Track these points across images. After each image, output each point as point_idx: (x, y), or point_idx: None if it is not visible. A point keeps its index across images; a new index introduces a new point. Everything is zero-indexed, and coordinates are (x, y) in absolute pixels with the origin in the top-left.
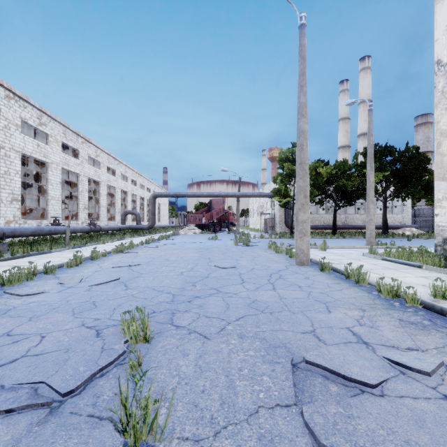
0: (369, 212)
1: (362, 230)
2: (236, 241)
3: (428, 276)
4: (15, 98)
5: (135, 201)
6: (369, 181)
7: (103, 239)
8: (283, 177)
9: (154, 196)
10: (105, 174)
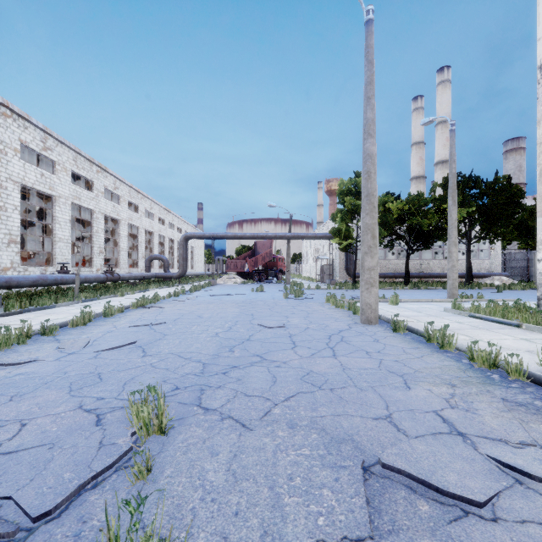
0: (450, 257)
1: (440, 280)
2: (286, 293)
3: (530, 338)
4: (13, 116)
5: (163, 244)
6: (450, 219)
7: (122, 291)
8: (344, 214)
9: (185, 238)
10: (126, 210)
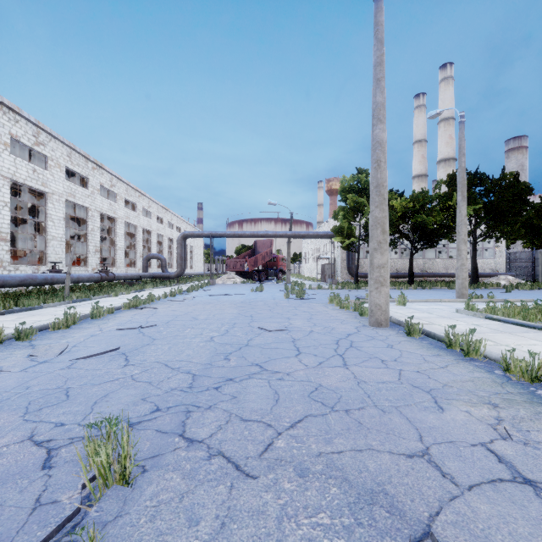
0: (460, 255)
1: (444, 279)
2: (287, 292)
3: None
4: (3, 108)
5: (162, 243)
6: (460, 215)
7: (116, 291)
8: (347, 212)
9: (183, 236)
10: (123, 208)
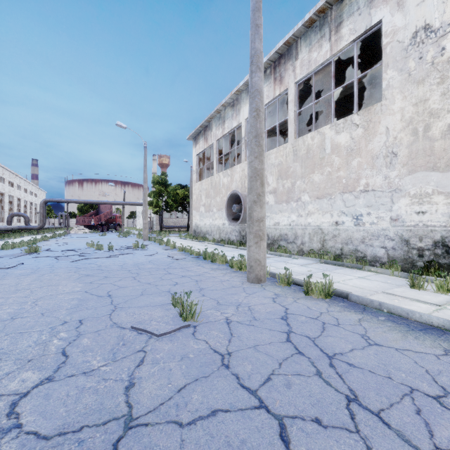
0: (190, 219)
1: None
2: (119, 235)
3: (182, 241)
4: None
5: (12, 202)
6: (190, 204)
7: (15, 236)
8: (155, 194)
9: (45, 201)
10: None
